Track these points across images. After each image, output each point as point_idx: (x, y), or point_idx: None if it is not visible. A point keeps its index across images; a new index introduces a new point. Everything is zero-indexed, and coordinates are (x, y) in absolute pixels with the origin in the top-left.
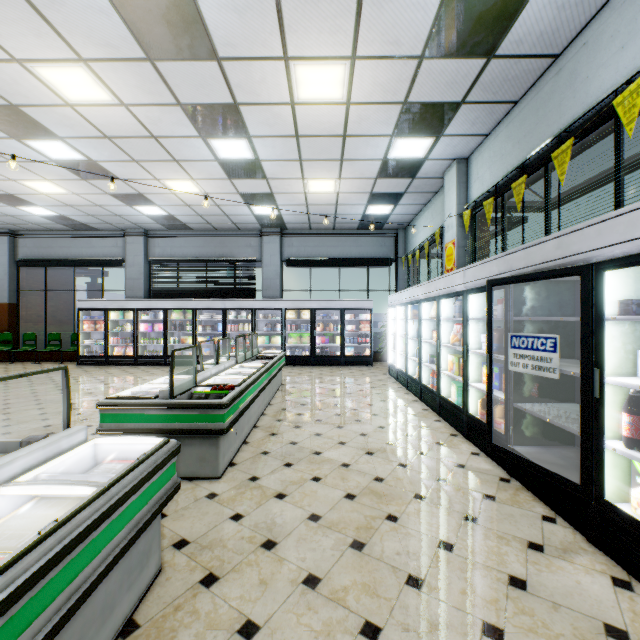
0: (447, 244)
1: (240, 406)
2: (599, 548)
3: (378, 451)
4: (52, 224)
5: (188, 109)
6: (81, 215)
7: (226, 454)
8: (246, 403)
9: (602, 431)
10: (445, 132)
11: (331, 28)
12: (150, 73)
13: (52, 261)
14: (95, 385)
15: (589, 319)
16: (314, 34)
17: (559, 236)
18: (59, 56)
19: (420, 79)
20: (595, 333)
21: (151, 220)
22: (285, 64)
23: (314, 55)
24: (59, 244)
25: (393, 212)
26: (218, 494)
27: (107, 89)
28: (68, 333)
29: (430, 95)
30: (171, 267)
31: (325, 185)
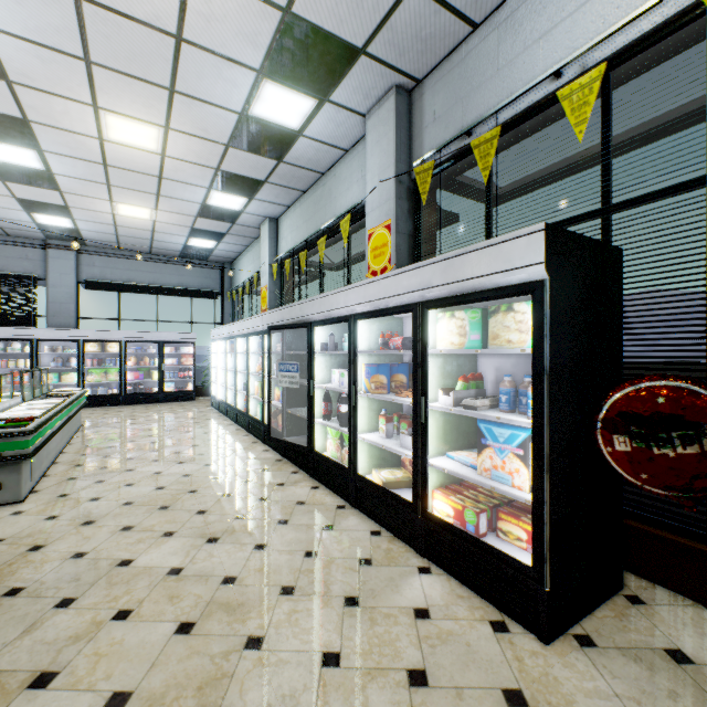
0: (263, 288)
1: (42, 437)
2: (313, 477)
3: (189, 460)
4: None
5: None
6: None
7: (28, 481)
8: (48, 435)
9: (314, 413)
10: (256, 197)
11: (145, 103)
12: None
13: None
14: None
15: (310, 353)
16: (127, 101)
17: (301, 303)
18: None
19: (229, 158)
20: (312, 360)
21: None
22: (94, 110)
23: (127, 114)
24: None
25: (217, 247)
26: (25, 511)
27: None
28: None
29: (239, 170)
30: None
31: (139, 212)
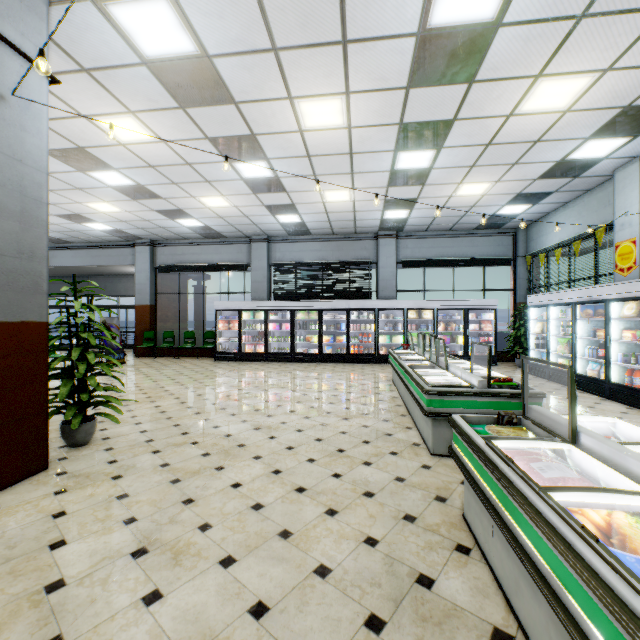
0: (620, 243)
1: None
2: None
3: None
4: (190, 234)
5: (404, 127)
6: (222, 225)
7: None
8: None
9: None
10: None
11: (606, 46)
12: (397, 99)
13: (186, 267)
14: (264, 378)
15: None
16: (584, 52)
17: None
18: (329, 91)
19: None
20: None
21: (280, 227)
22: (532, 81)
23: (568, 71)
24: (191, 251)
25: (525, 211)
26: None
27: (346, 115)
28: (197, 331)
29: None
30: (291, 270)
31: (477, 188)
